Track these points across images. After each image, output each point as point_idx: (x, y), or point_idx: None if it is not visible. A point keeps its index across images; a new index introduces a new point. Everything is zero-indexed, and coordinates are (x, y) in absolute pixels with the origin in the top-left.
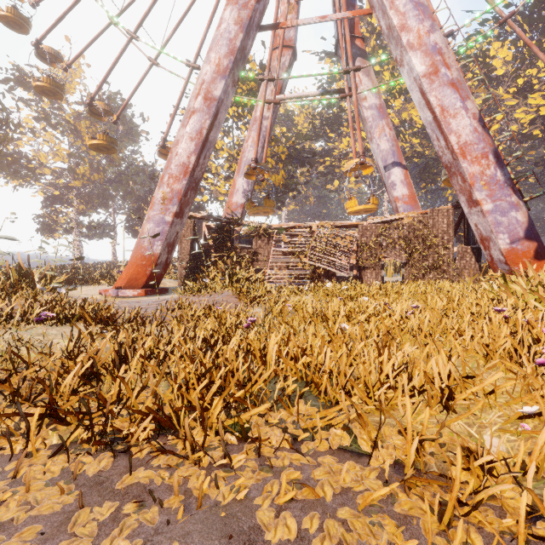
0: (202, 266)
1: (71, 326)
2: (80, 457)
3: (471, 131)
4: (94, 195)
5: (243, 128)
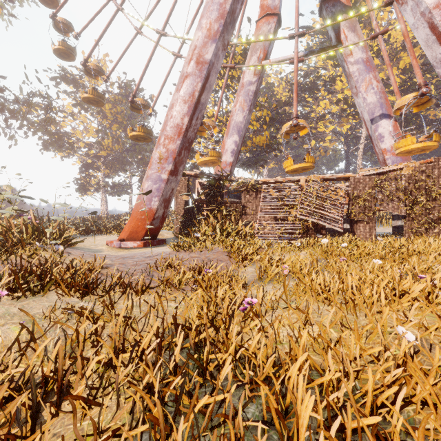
0: (195, 219)
1: (44, 296)
2: None
3: None
4: (115, 162)
5: (231, 96)
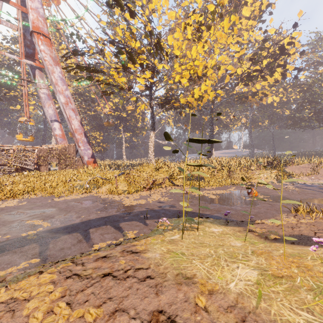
0: None
1: None
2: None
3: (78, 125)
4: None
5: None
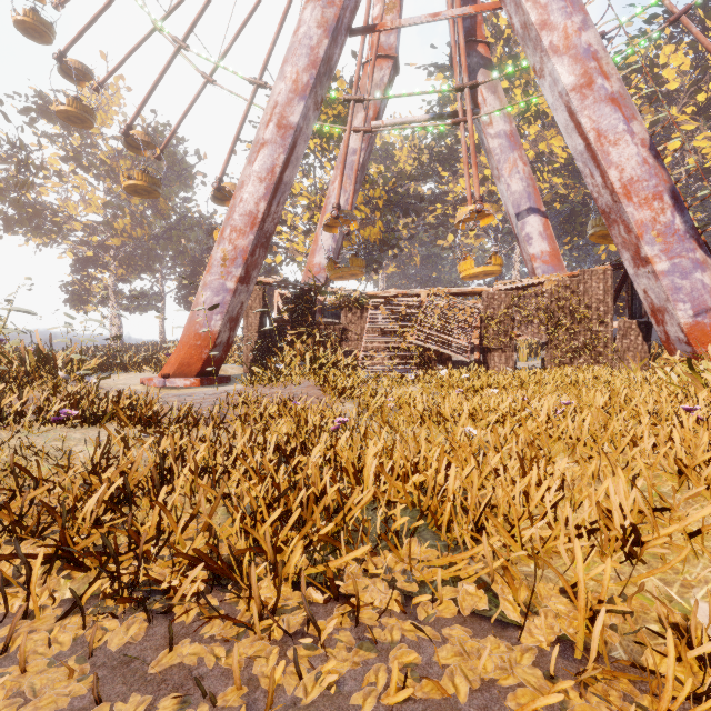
0: (274, 347)
1: (100, 428)
2: (101, 620)
3: (638, 163)
4: (136, 256)
5: (329, 166)
